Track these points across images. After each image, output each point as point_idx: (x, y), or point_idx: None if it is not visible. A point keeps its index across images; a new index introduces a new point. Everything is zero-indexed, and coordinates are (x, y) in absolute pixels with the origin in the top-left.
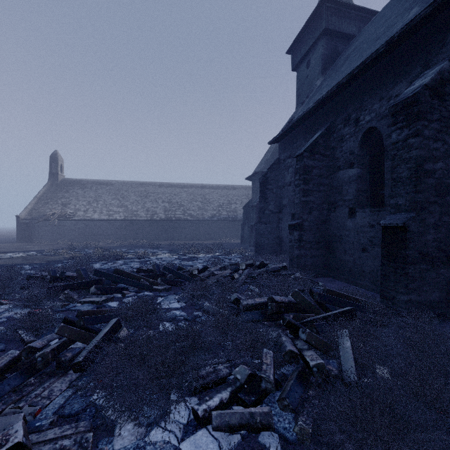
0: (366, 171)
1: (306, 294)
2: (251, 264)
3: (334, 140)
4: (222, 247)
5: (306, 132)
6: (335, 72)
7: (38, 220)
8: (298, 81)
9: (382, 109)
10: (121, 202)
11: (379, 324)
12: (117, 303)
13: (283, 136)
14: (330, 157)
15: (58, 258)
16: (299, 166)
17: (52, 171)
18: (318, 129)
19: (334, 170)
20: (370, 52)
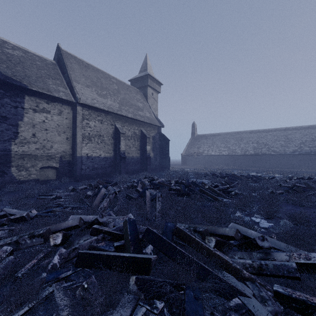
0: None
1: None
2: (301, 177)
3: None
4: (296, 172)
5: None
6: None
7: (188, 155)
8: None
9: None
10: (226, 145)
11: None
12: None
13: None
14: None
15: (203, 171)
16: None
17: (192, 132)
18: None
19: None
20: None
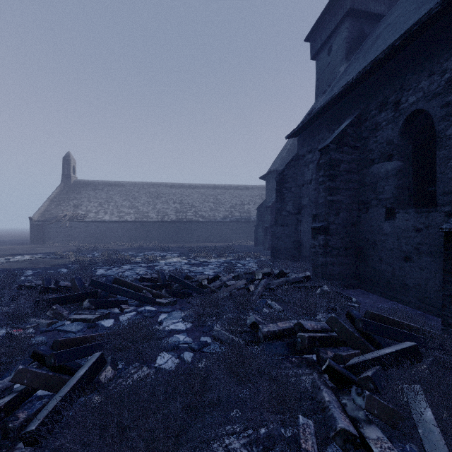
0: (408, 164)
1: (340, 316)
2: (268, 272)
3: (366, 129)
4: (235, 250)
5: (330, 123)
6: (362, 54)
7: (50, 222)
8: (318, 70)
9: (433, 86)
10: (132, 204)
11: (448, 365)
12: (112, 321)
13: (302, 129)
14: (361, 150)
15: (64, 261)
16: (324, 160)
17: (65, 172)
18: (346, 118)
19: (366, 164)
20: (413, 21)
